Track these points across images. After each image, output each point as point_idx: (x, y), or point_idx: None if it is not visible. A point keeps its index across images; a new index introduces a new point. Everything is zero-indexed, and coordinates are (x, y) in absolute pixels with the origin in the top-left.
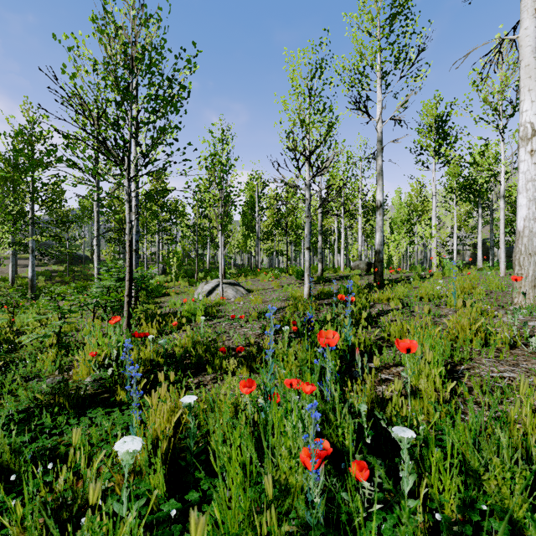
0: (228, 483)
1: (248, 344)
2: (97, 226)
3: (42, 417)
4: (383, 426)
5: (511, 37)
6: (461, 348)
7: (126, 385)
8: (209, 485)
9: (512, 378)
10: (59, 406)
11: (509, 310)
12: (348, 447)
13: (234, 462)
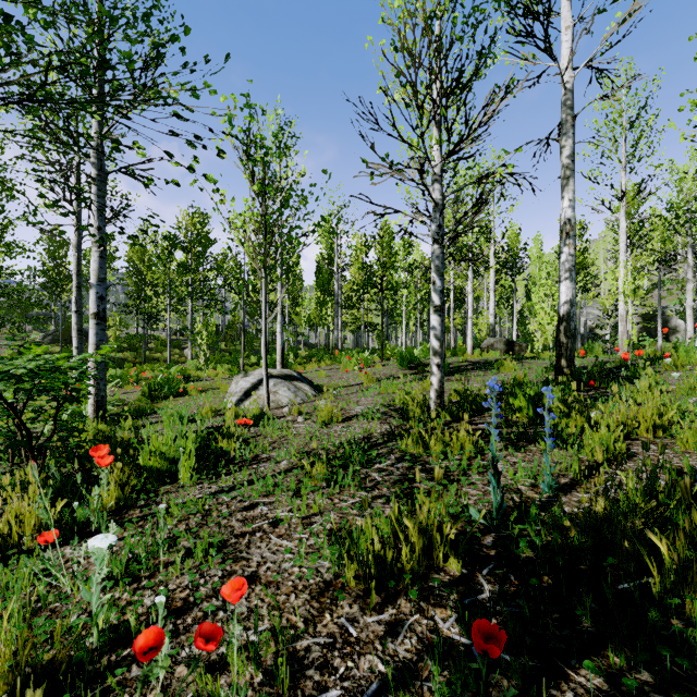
0: None
1: None
2: (77, 281)
3: None
4: None
5: None
6: None
7: None
8: None
9: None
10: None
11: None
12: None
13: None
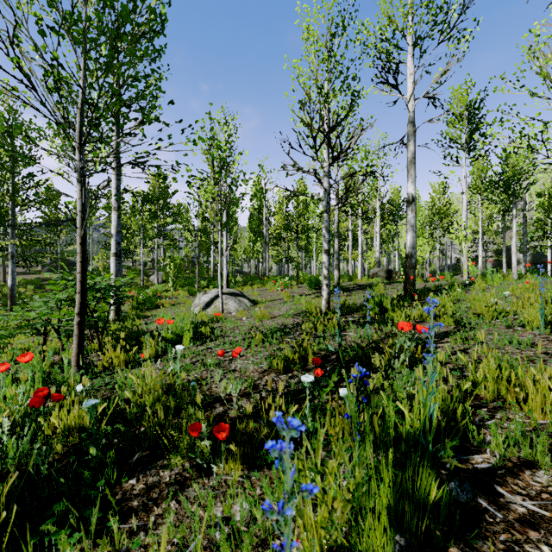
0: None
1: (246, 391)
2: None
3: None
4: None
5: None
6: None
7: None
8: None
9: None
10: None
11: None
12: None
13: None
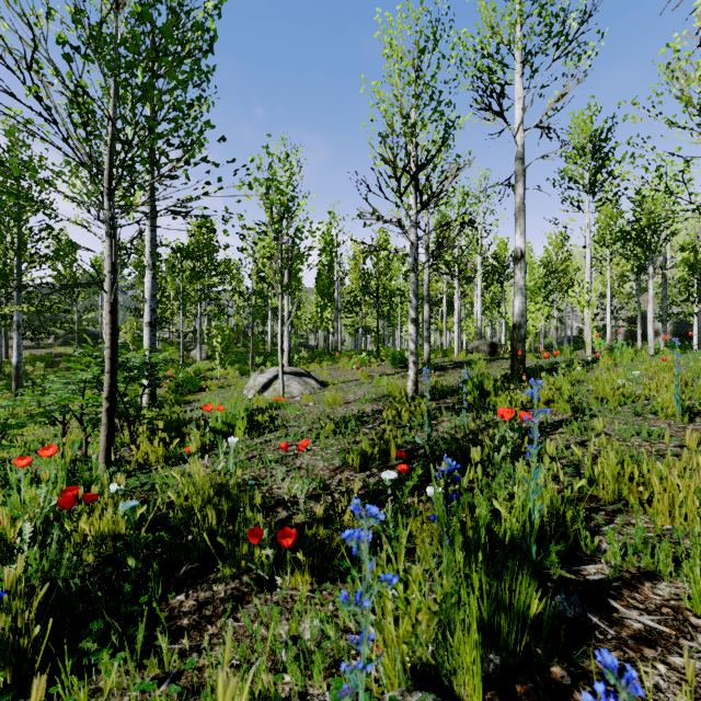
0: None
1: (314, 492)
2: None
3: None
4: None
5: None
6: None
7: None
8: None
9: None
10: None
11: None
12: None
13: None
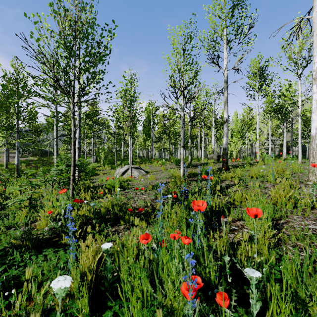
0: (131, 309)
1: (146, 205)
2: (56, 133)
3: (13, 254)
4: (234, 263)
5: (307, 17)
6: (279, 209)
7: (68, 233)
8: (118, 311)
9: (315, 229)
10: (26, 246)
11: (307, 184)
12: (213, 281)
13: (135, 295)
